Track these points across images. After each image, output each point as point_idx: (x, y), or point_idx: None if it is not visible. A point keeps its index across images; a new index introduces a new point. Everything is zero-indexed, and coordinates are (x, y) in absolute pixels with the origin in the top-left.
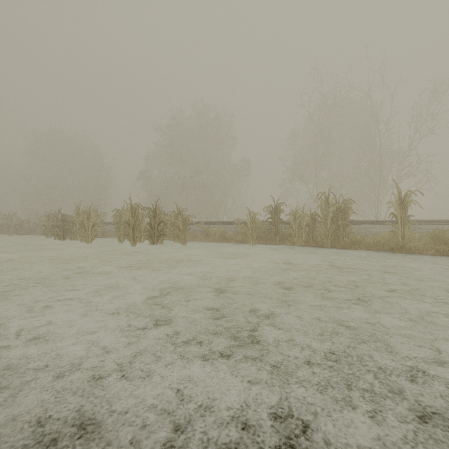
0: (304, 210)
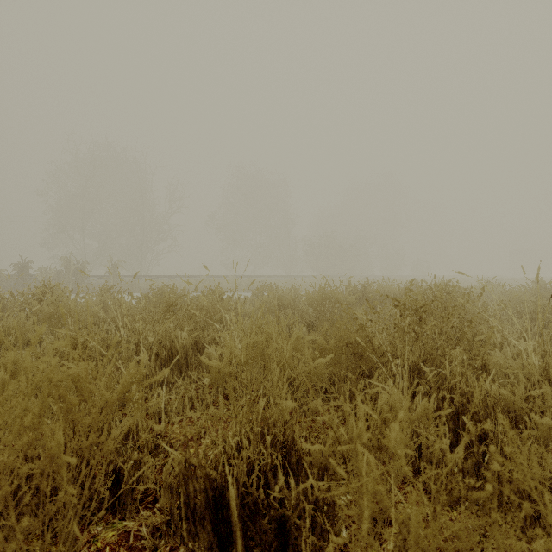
0: (75, 261)
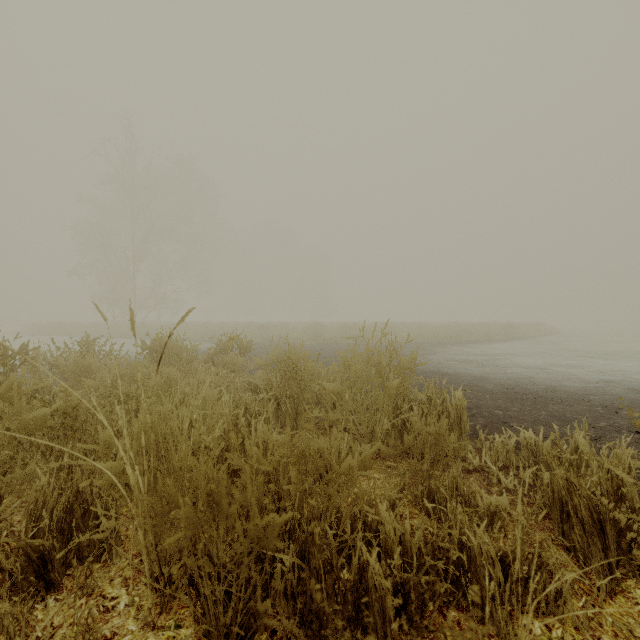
0: None
